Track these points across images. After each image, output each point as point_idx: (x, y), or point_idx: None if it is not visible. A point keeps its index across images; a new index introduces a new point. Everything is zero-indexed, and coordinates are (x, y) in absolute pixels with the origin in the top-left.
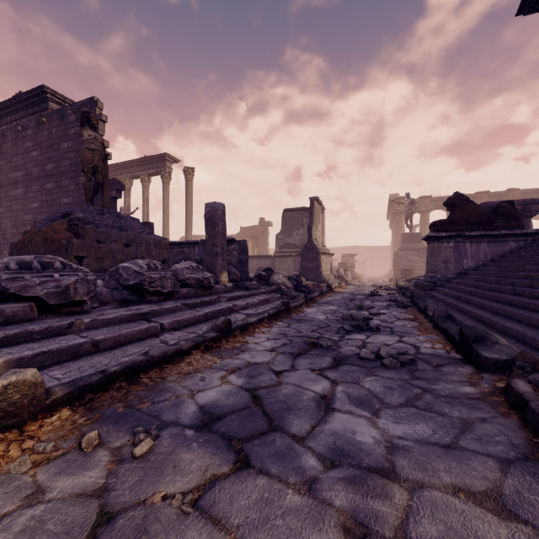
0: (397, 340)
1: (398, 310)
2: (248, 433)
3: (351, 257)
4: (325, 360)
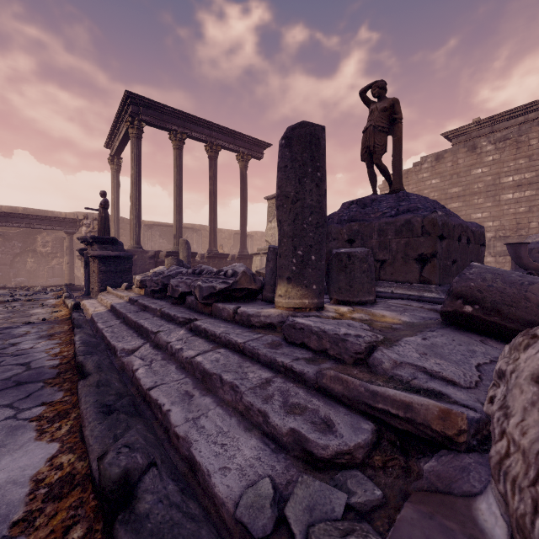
0: None
1: None
2: None
3: None
4: None
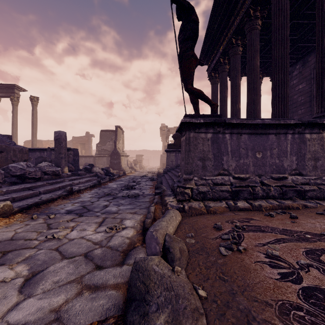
0: (139, 191)
1: (149, 182)
2: (82, 212)
3: (141, 156)
4: (110, 198)
